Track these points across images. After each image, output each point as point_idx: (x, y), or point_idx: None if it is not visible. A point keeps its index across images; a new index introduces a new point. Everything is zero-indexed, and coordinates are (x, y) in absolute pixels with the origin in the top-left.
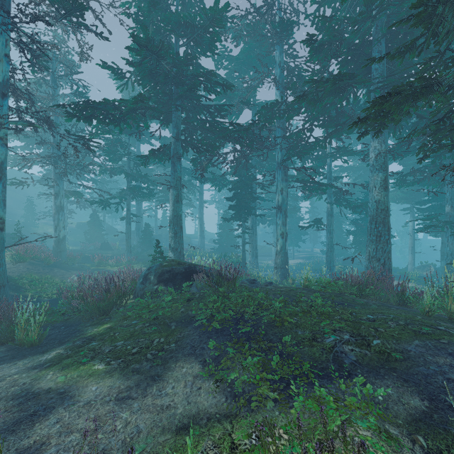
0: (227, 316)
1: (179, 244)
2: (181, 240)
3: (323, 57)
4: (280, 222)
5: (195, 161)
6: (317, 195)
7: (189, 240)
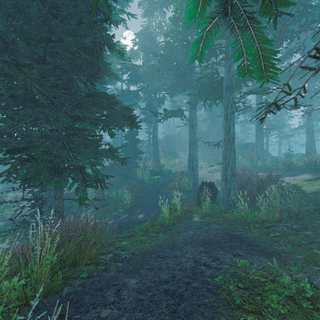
0: None
1: None
2: None
3: None
4: None
5: None
6: None
7: None
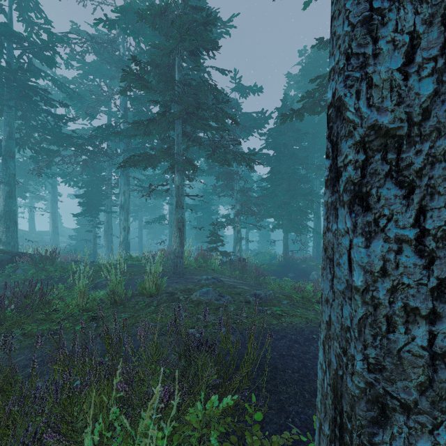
0: (39, 278)
1: (13, 238)
2: (15, 234)
3: (144, 102)
4: (123, 218)
5: (36, 158)
6: (164, 197)
7: (40, 237)
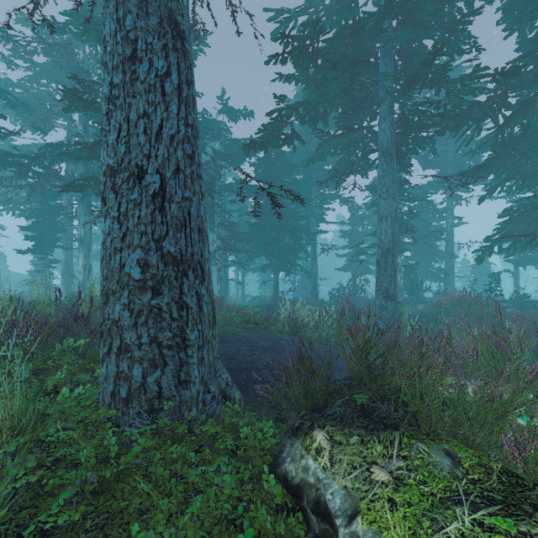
0: None
1: None
2: None
3: None
4: (82, 255)
5: None
6: None
7: None
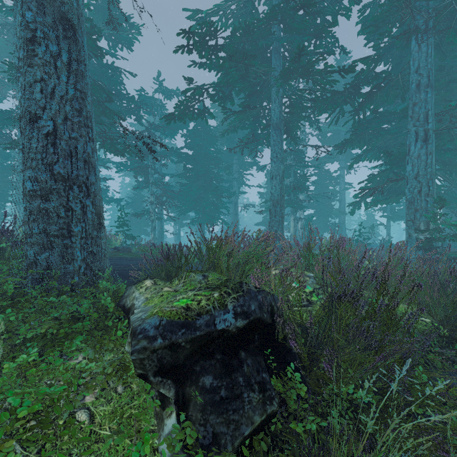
0: None
1: None
2: None
3: None
4: None
5: None
6: None
7: None
